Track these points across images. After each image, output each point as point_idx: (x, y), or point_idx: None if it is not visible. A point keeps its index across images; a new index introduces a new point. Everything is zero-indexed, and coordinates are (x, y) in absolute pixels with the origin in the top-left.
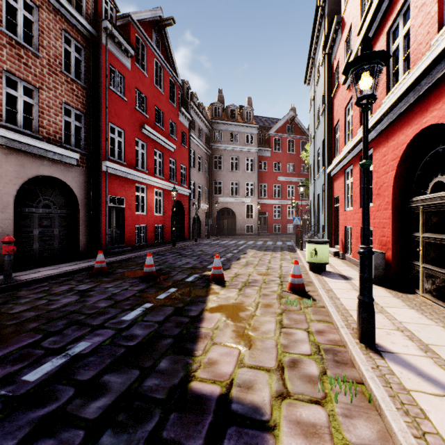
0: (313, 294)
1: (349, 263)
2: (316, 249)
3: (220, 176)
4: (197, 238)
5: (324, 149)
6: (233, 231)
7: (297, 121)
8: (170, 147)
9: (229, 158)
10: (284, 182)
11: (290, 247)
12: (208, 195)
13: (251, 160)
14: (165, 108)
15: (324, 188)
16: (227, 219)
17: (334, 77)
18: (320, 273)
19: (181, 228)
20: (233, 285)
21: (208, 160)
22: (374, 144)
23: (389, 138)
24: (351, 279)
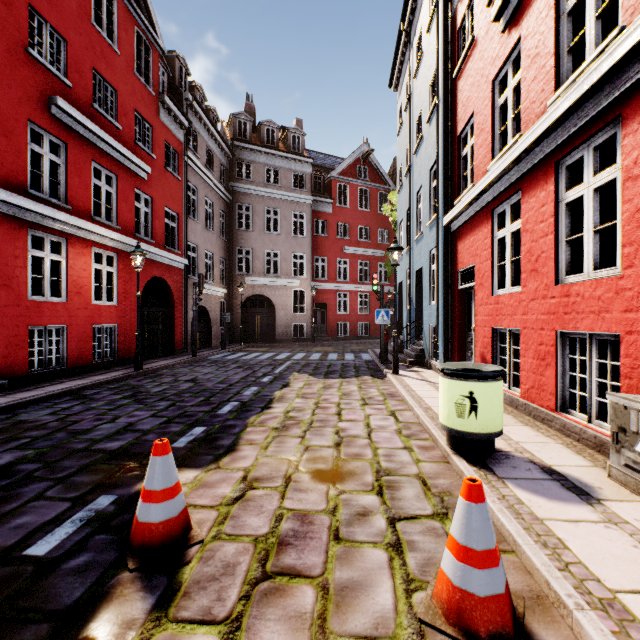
0: None
1: (516, 413)
2: (473, 396)
3: (247, 241)
4: (203, 349)
5: (437, 181)
6: (270, 334)
7: (374, 160)
8: (135, 166)
9: (263, 211)
10: (354, 256)
11: (370, 365)
12: (226, 271)
13: (301, 217)
14: (124, 84)
15: (437, 255)
16: (261, 314)
17: (457, 39)
18: (487, 464)
19: (168, 331)
20: (213, 580)
21: (227, 212)
22: (631, 104)
23: None
24: (595, 492)
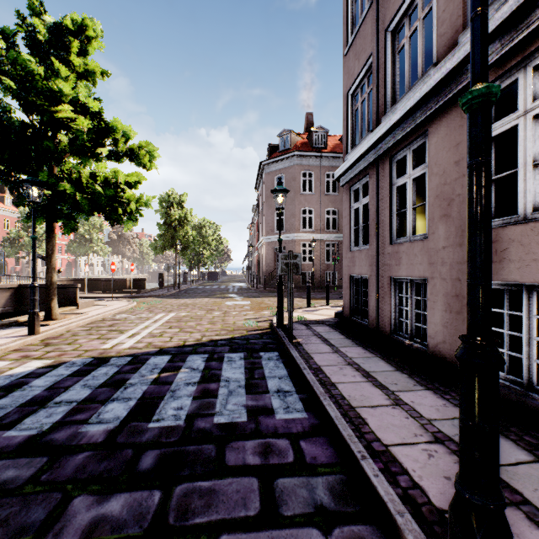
0: None
1: None
2: None
3: None
4: None
5: None
6: None
7: None
8: None
9: None
10: None
11: None
12: None
13: None
14: None
15: None
16: None
17: None
18: None
19: None
20: None
21: None
22: None
23: None
24: None
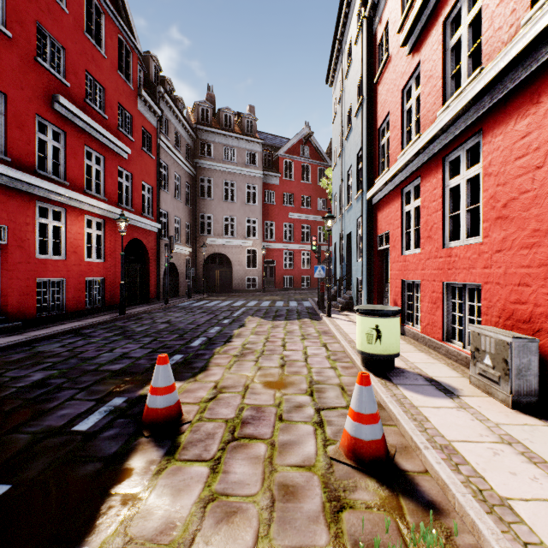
0: (412, 467)
1: (417, 344)
2: (378, 328)
3: (209, 208)
4: (172, 298)
5: (362, 164)
6: (228, 286)
7: (314, 141)
8: (119, 148)
9: (222, 183)
10: (297, 220)
11: (310, 310)
12: (191, 233)
13: (253, 188)
14: (110, 82)
15: (362, 222)
16: (220, 269)
17: (377, 53)
18: (387, 376)
19: (144, 283)
20: (201, 441)
21: (192, 184)
22: (487, 123)
23: (543, 92)
24: (457, 392)
